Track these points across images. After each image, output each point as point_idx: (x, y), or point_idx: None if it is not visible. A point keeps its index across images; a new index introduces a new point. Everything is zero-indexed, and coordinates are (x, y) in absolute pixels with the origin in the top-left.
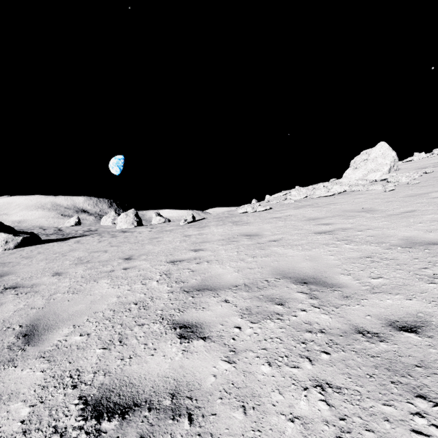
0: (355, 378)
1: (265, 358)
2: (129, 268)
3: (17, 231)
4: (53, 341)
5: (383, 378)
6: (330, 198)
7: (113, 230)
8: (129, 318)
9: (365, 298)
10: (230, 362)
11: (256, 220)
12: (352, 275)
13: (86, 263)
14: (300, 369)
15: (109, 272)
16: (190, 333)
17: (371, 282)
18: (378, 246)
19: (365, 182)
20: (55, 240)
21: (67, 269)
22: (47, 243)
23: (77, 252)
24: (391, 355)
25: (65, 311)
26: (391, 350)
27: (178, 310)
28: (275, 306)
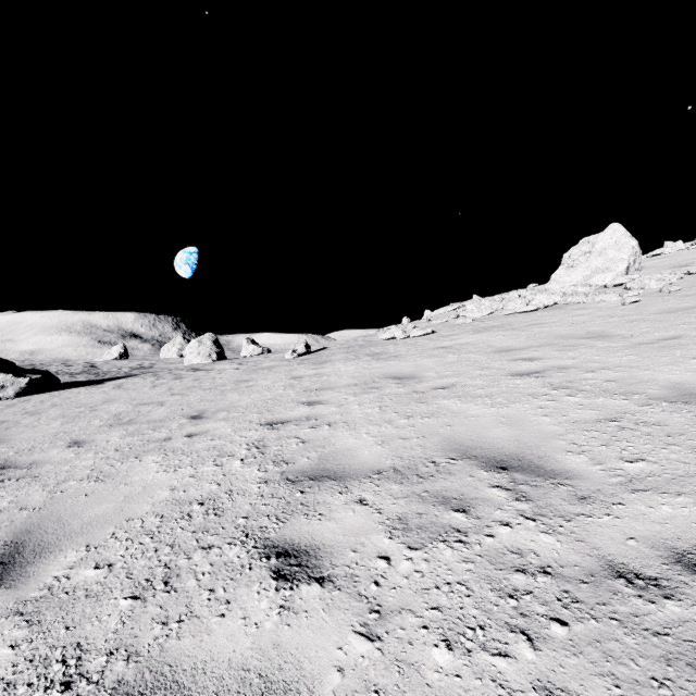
0: (629, 688)
1: (440, 631)
2: (196, 435)
3: (21, 369)
4: (44, 579)
5: (689, 690)
6: (531, 315)
7: (178, 366)
8: (186, 533)
9: (620, 502)
10: (372, 637)
11: (411, 351)
12: (587, 454)
13: (127, 424)
14: (512, 659)
15: (163, 440)
16: (295, 568)
17: (626, 470)
18: (627, 399)
19: (588, 289)
20: (84, 383)
21: (94, 434)
22: (69, 389)
23: (115, 404)
24: (693, 632)
25: (77, 515)
26: (692, 618)
27: (276, 518)
28: (452, 514)
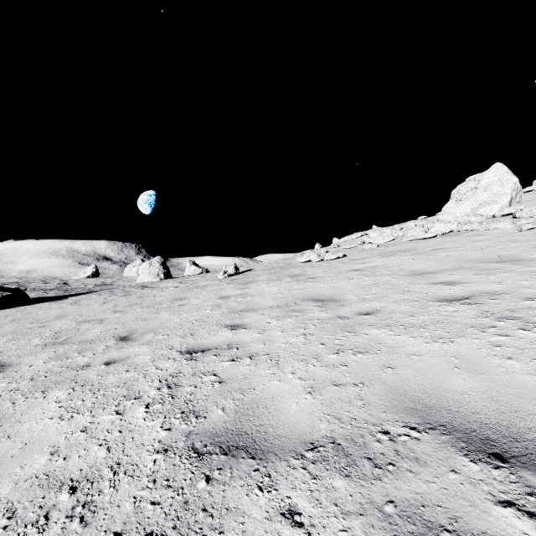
0: None
1: None
2: (114, 362)
3: None
4: None
5: None
6: (431, 241)
7: (131, 284)
8: None
9: None
10: None
11: (327, 273)
12: None
13: (60, 343)
14: None
15: (81, 368)
16: None
17: None
18: None
19: (479, 218)
20: (51, 299)
21: (24, 356)
22: (36, 304)
23: (63, 320)
24: None
25: None
26: None
27: None
28: None
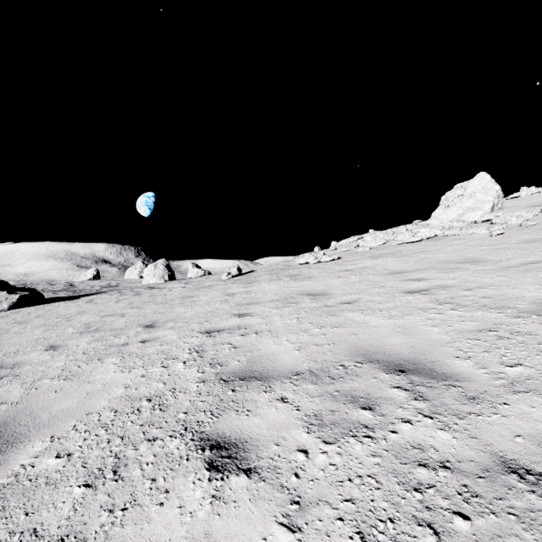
0: None
1: (354, 524)
2: (148, 341)
3: (13, 287)
4: (13, 467)
5: None
6: (416, 244)
7: (138, 285)
8: (135, 426)
9: (505, 402)
10: (293, 528)
11: (321, 273)
12: (472, 359)
13: (94, 331)
14: None
15: (122, 345)
16: (226, 460)
17: (507, 373)
18: (501, 312)
19: (461, 224)
20: (63, 299)
21: (67, 340)
22: (52, 303)
23: (86, 315)
24: None
25: (46, 409)
26: None
27: (211, 413)
28: (360, 411)
